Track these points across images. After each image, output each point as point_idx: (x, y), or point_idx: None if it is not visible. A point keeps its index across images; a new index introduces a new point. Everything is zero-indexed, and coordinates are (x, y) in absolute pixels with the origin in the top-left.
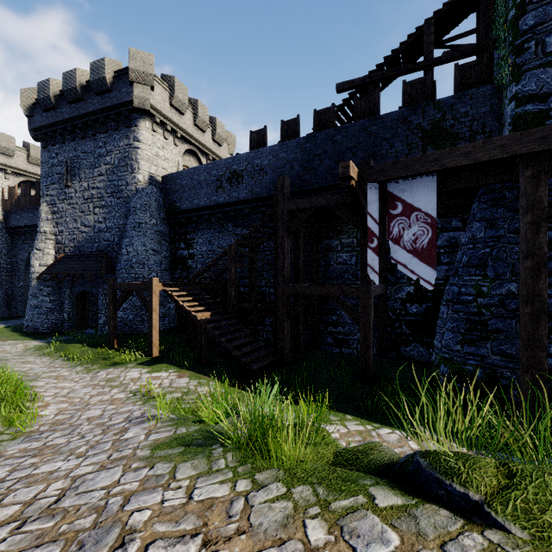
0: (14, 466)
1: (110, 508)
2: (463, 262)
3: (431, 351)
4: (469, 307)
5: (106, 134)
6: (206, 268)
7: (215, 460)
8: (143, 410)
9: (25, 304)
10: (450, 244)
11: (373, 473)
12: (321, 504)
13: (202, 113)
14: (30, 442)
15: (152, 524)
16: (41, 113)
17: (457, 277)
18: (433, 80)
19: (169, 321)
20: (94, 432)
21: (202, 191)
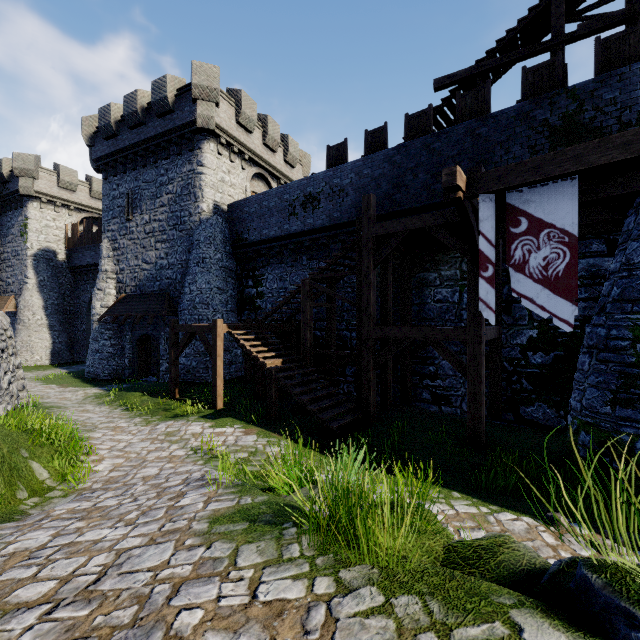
0: (58, 529)
1: (155, 600)
2: (613, 296)
3: (562, 413)
4: (623, 356)
5: (168, 161)
6: (277, 308)
7: (286, 544)
8: (204, 472)
9: (87, 348)
10: (589, 274)
11: (505, 583)
12: (437, 629)
13: (272, 130)
14: (80, 502)
15: (203, 632)
16: (102, 142)
17: (604, 315)
18: (564, 63)
19: (235, 369)
20: (148, 495)
21: (272, 220)
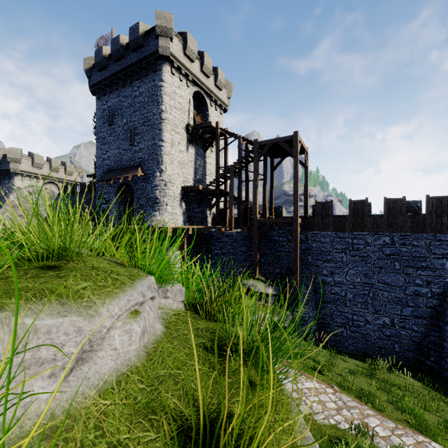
0: None
1: None
2: None
3: None
4: None
5: (0, 180)
6: None
7: None
8: None
9: None
10: None
11: None
12: None
13: (55, 164)
14: None
15: None
16: None
17: None
18: None
19: None
20: None
21: None
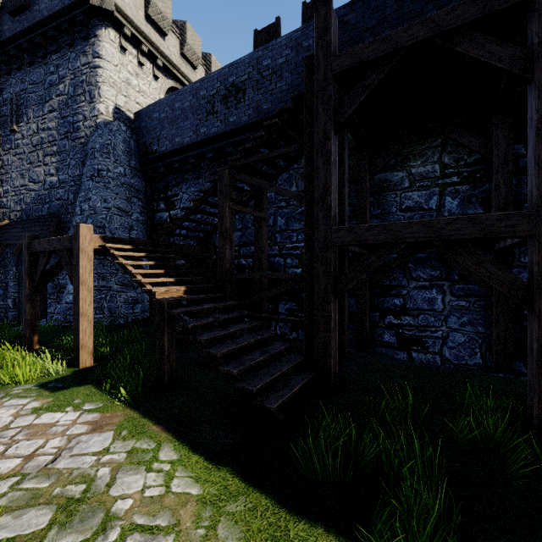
0: None
1: None
2: None
3: None
4: None
5: (58, 55)
6: (183, 217)
7: None
8: None
9: None
10: None
11: None
12: None
13: (191, 40)
14: None
15: None
16: None
17: None
18: None
19: (142, 309)
20: None
21: (186, 123)
